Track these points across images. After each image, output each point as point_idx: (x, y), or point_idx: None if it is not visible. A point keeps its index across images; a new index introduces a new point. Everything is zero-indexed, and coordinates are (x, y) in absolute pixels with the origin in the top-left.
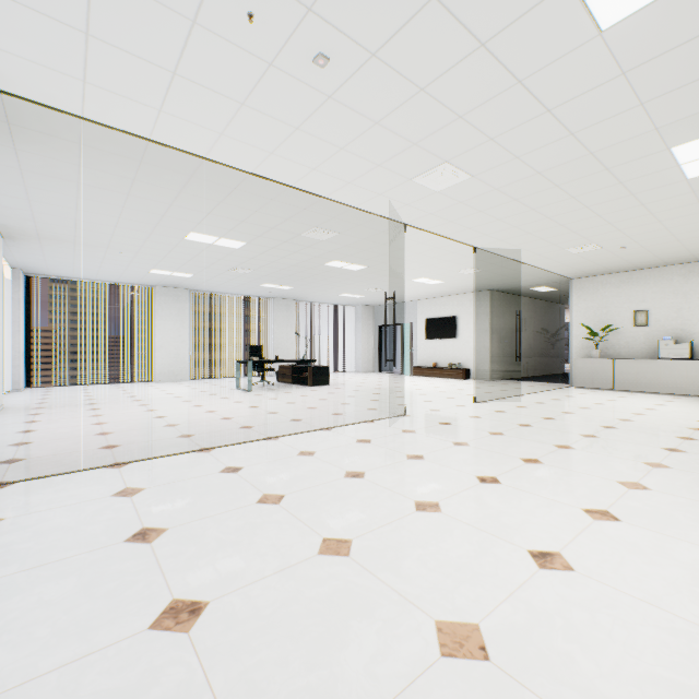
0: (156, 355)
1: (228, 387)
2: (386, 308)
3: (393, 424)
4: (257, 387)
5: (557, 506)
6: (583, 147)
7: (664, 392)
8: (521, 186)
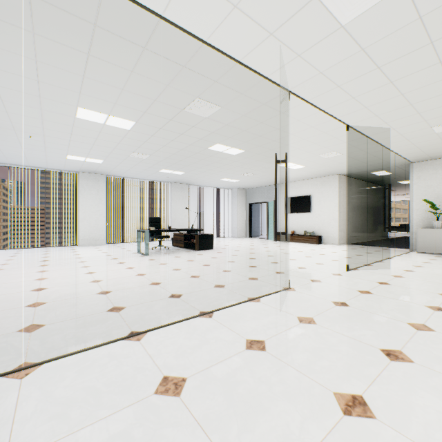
0: (80, 225)
1: (132, 250)
2: (275, 172)
3: (282, 304)
4: (154, 251)
5: None
6: None
7: None
8: None
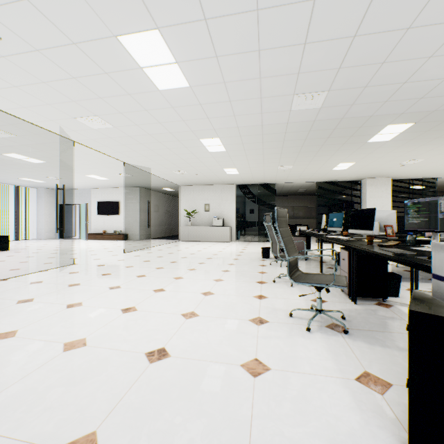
0: None
1: None
2: (57, 195)
3: (64, 270)
4: None
5: (143, 291)
6: (166, 129)
7: (214, 241)
8: (143, 138)
